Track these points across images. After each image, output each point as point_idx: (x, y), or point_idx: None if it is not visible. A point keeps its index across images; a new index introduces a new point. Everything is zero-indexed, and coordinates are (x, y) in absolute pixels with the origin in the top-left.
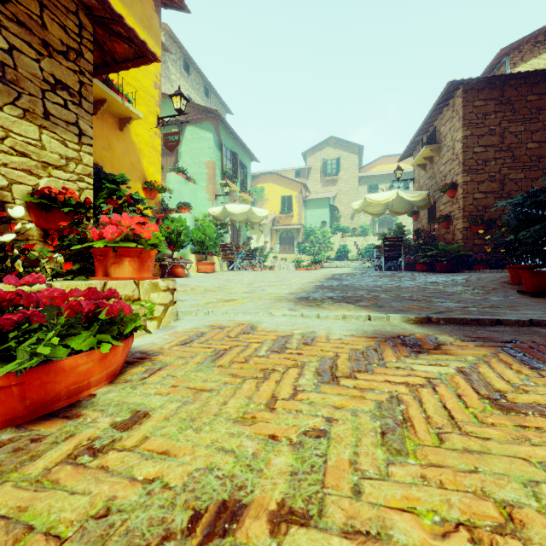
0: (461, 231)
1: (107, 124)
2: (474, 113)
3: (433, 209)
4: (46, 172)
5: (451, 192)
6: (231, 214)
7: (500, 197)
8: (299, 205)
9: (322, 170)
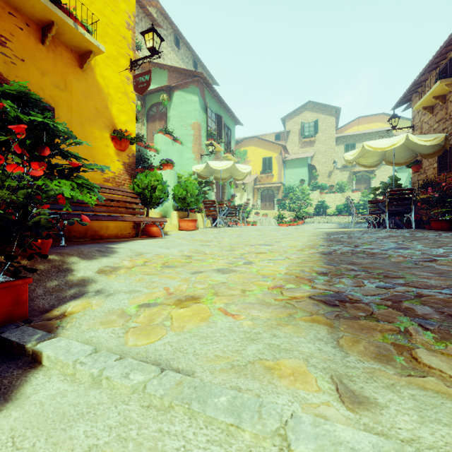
0: None
1: (61, 58)
2: None
3: (448, 156)
4: None
5: None
6: (215, 172)
7: None
8: (279, 165)
9: (301, 132)
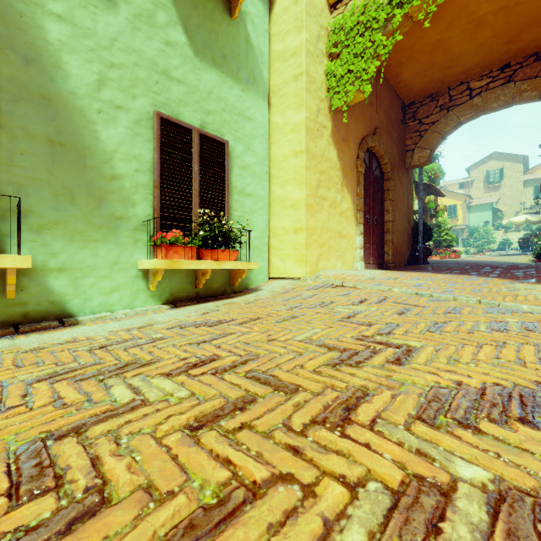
0: None
1: None
2: None
3: None
4: None
5: None
6: None
7: None
8: (464, 211)
9: (485, 180)
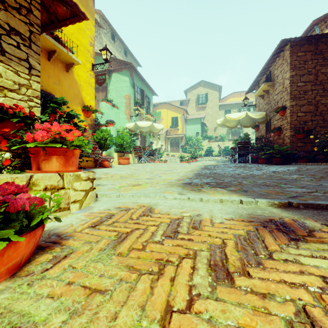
0: (289, 137)
1: (57, 67)
2: (298, 61)
3: (269, 123)
4: (2, 93)
5: (282, 112)
6: (140, 127)
7: (315, 115)
8: (182, 122)
9: (196, 101)
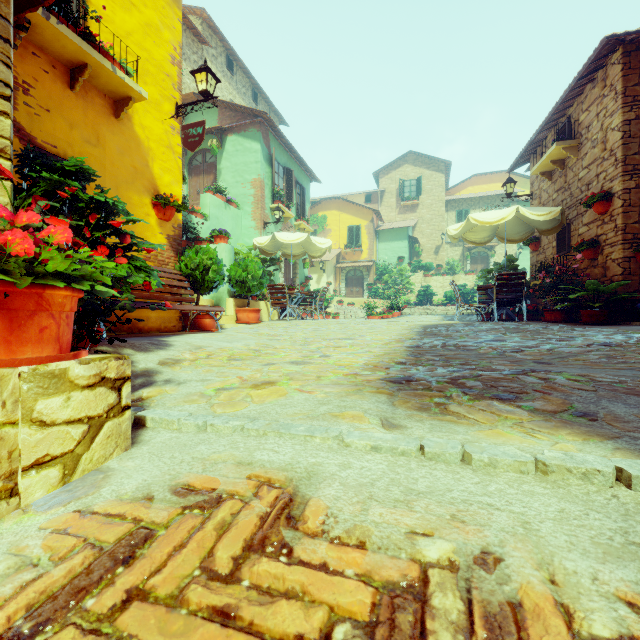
0: (621, 263)
1: (93, 106)
2: None
3: (567, 233)
4: None
5: (602, 205)
6: (284, 246)
7: None
8: (370, 236)
9: (399, 193)
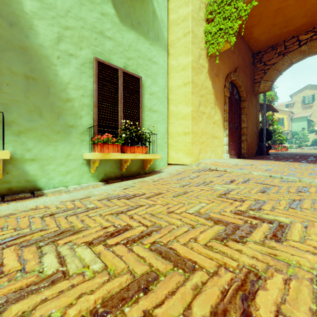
0: None
1: None
2: None
3: None
4: None
5: None
6: None
7: None
8: (288, 121)
9: (302, 102)
